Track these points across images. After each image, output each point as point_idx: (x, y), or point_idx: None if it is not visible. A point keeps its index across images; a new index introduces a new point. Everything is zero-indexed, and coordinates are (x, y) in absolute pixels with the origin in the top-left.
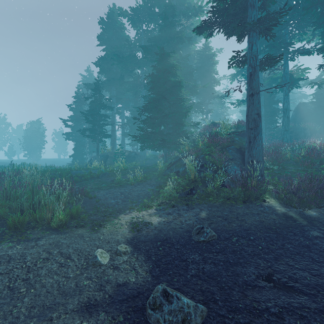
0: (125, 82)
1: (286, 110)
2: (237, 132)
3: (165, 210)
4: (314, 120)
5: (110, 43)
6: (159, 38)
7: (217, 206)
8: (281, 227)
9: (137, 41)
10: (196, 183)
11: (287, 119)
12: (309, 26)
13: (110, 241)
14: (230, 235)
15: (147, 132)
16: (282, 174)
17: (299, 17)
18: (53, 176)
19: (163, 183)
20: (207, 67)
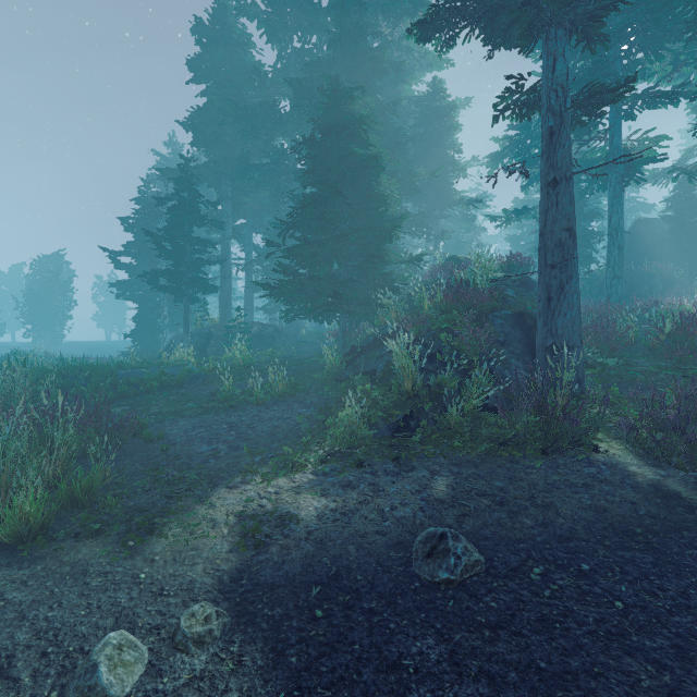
0: (253, 166)
1: (616, 230)
2: (517, 275)
3: (339, 476)
4: (670, 256)
5: (217, 78)
6: (328, 63)
7: (474, 463)
8: (659, 528)
9: (281, 75)
10: (417, 400)
11: (619, 251)
12: (669, 41)
13: (167, 587)
14: (522, 558)
15: (297, 277)
16: (623, 377)
17: (649, 18)
18: (68, 384)
19: (335, 400)
20: (438, 136)
